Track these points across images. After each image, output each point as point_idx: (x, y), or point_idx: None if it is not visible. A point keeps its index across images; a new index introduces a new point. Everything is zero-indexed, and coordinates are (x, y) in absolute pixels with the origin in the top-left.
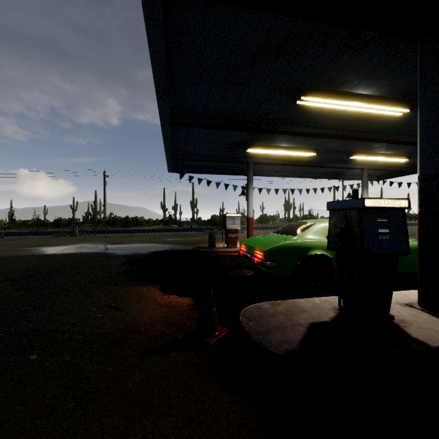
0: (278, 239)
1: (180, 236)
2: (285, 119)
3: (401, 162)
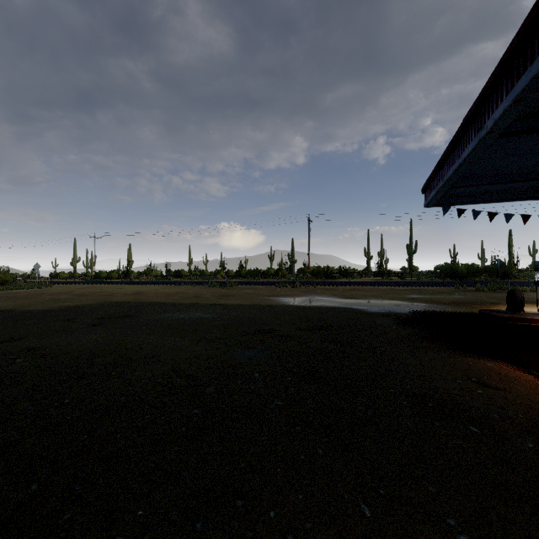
0: None
1: (423, 292)
2: None
3: None
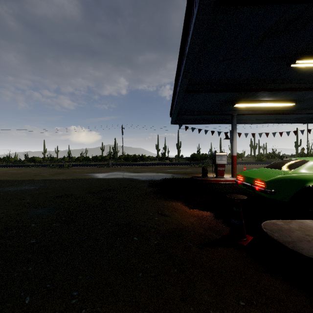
0: (275, 172)
1: (175, 168)
2: (273, 79)
3: None
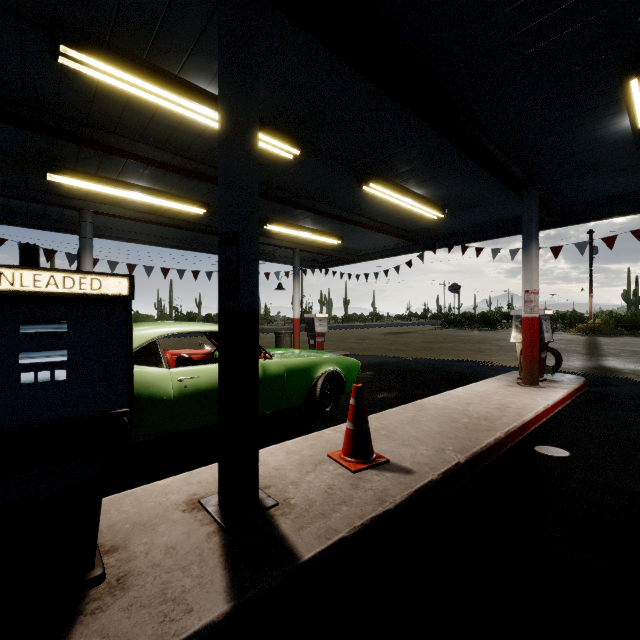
0: None
1: None
2: (89, 114)
3: (338, 246)
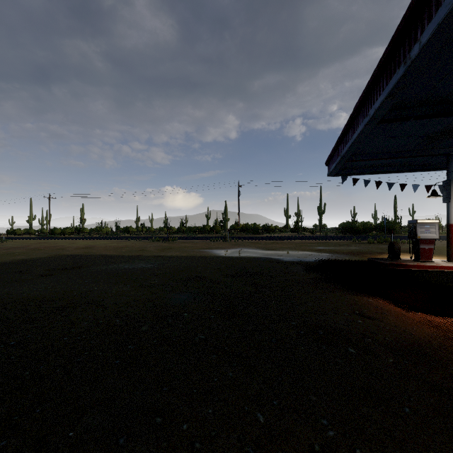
0: None
1: (328, 244)
2: None
3: None
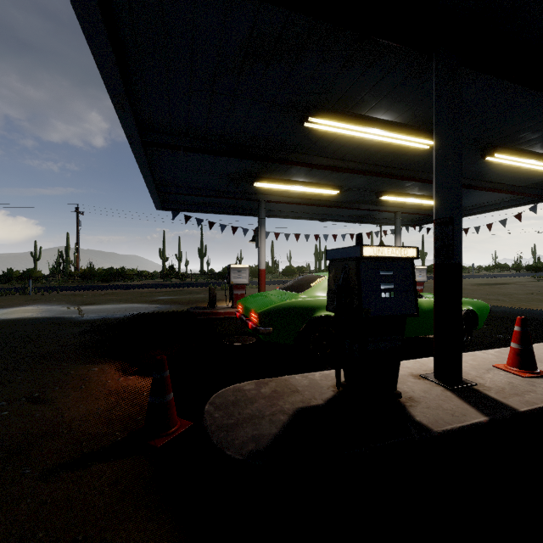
0: (281, 297)
1: (178, 293)
2: (295, 146)
3: None
